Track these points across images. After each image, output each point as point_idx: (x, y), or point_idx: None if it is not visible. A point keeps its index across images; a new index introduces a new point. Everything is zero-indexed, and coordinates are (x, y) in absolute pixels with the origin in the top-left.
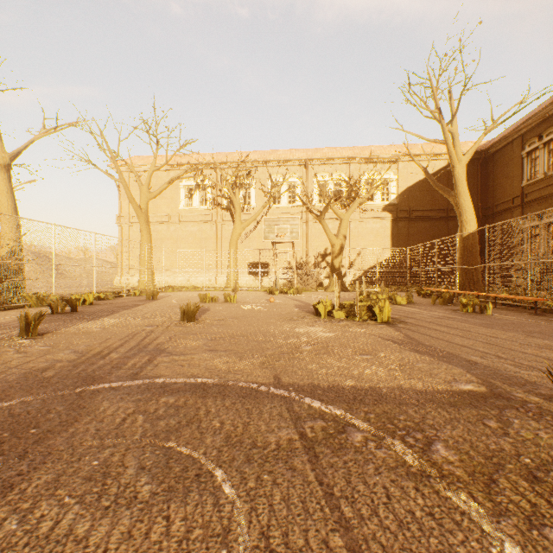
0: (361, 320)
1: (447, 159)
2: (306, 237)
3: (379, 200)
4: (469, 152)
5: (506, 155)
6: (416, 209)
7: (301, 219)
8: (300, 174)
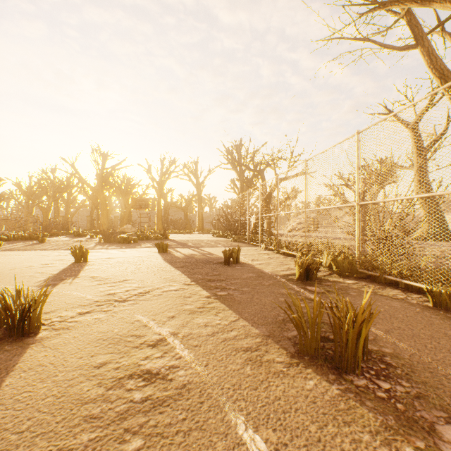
0: None
1: None
2: None
3: None
4: None
5: None
6: None
7: None
8: None
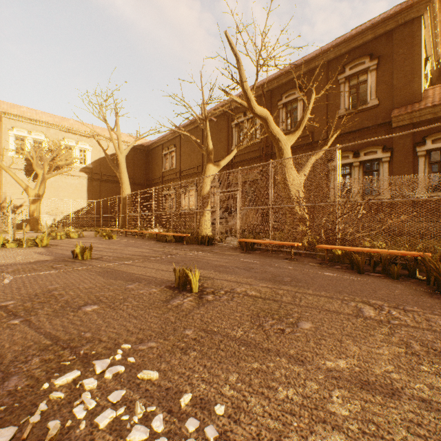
0: (28, 247)
1: (127, 145)
2: (0, 183)
3: (78, 162)
4: (128, 149)
5: (157, 153)
6: (107, 174)
7: None
8: None
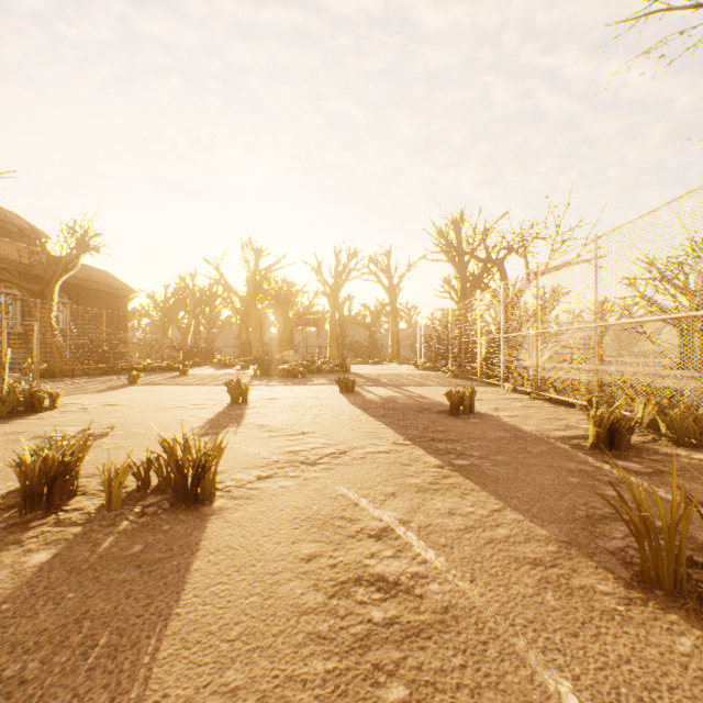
0: None
1: None
2: None
3: None
4: None
5: None
6: None
7: None
8: None
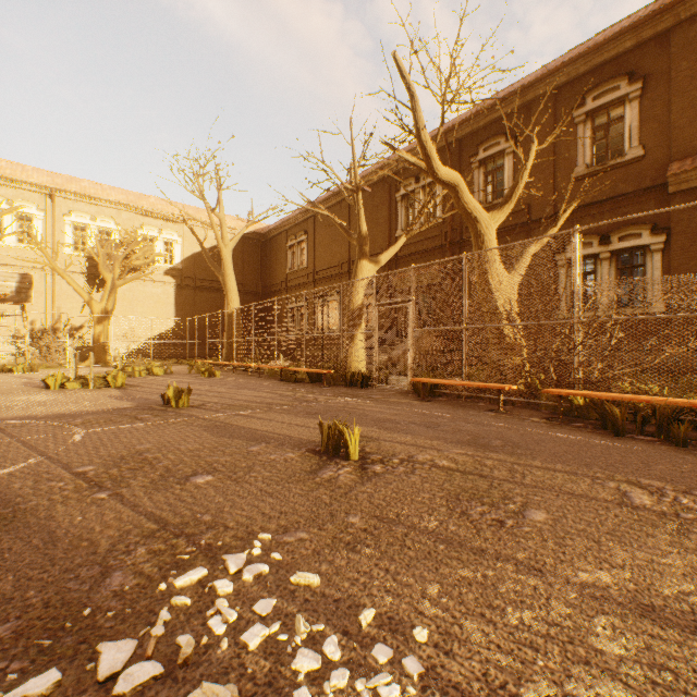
0: (96, 387)
1: (233, 233)
2: (52, 294)
3: (162, 261)
4: (235, 239)
5: (279, 244)
6: (204, 278)
7: (45, 268)
8: (42, 206)
